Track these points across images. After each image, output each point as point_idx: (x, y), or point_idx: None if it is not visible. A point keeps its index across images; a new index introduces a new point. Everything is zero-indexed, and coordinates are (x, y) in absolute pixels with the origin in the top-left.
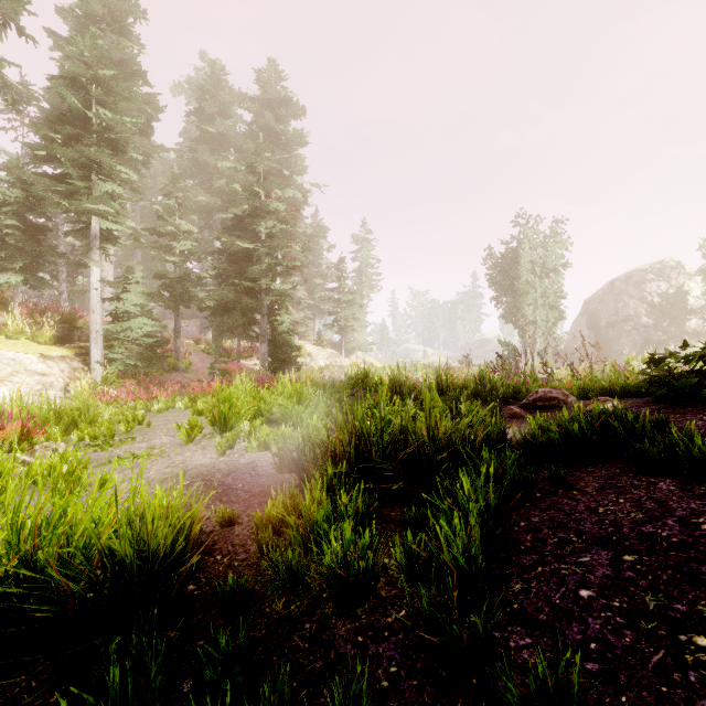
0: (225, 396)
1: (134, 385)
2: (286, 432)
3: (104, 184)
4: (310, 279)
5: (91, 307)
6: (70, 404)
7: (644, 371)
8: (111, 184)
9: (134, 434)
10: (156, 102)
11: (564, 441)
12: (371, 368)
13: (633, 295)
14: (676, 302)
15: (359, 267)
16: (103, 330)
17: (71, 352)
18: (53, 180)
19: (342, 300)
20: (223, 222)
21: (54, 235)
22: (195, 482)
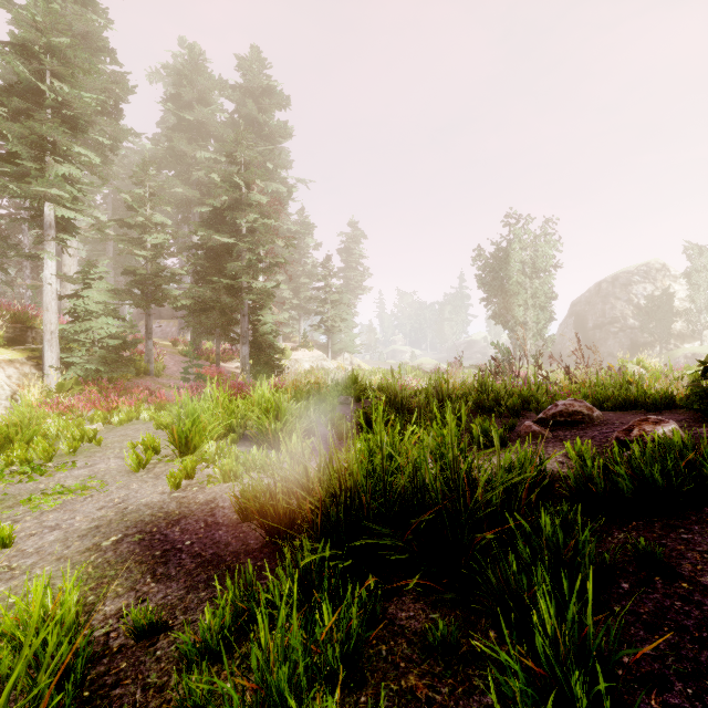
0: (188, 410)
1: (94, 392)
2: (258, 457)
3: (59, 167)
4: (295, 278)
5: (44, 304)
6: (5, 418)
7: (698, 383)
8: (70, 168)
9: (78, 455)
10: (125, 81)
11: (635, 488)
12: (358, 371)
13: (620, 296)
14: (662, 304)
15: (346, 266)
16: (58, 330)
17: (22, 355)
18: (0, 160)
19: (329, 300)
20: (202, 216)
21: (17, 228)
22: (129, 536)
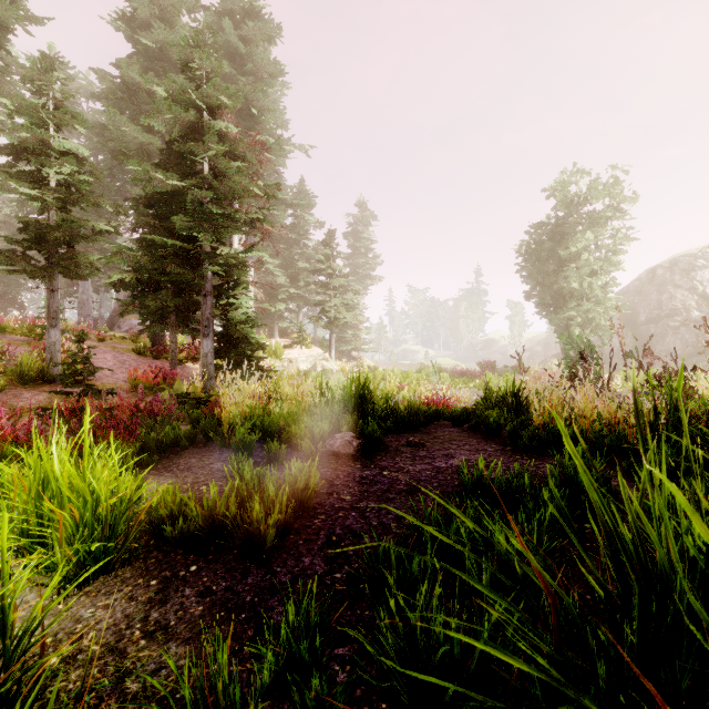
0: None
1: None
2: None
3: None
4: (293, 263)
5: None
6: None
7: None
8: None
9: None
10: None
11: None
12: (368, 374)
13: (680, 284)
14: None
15: (353, 253)
16: None
17: None
18: None
19: (331, 286)
20: None
21: None
22: None
